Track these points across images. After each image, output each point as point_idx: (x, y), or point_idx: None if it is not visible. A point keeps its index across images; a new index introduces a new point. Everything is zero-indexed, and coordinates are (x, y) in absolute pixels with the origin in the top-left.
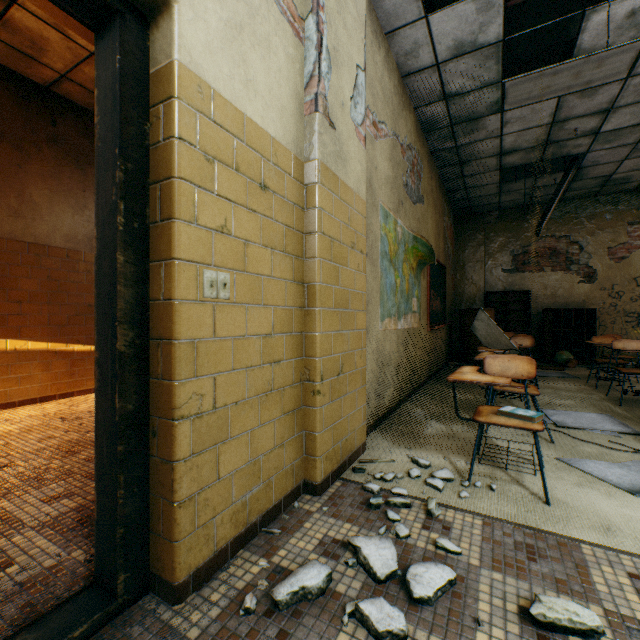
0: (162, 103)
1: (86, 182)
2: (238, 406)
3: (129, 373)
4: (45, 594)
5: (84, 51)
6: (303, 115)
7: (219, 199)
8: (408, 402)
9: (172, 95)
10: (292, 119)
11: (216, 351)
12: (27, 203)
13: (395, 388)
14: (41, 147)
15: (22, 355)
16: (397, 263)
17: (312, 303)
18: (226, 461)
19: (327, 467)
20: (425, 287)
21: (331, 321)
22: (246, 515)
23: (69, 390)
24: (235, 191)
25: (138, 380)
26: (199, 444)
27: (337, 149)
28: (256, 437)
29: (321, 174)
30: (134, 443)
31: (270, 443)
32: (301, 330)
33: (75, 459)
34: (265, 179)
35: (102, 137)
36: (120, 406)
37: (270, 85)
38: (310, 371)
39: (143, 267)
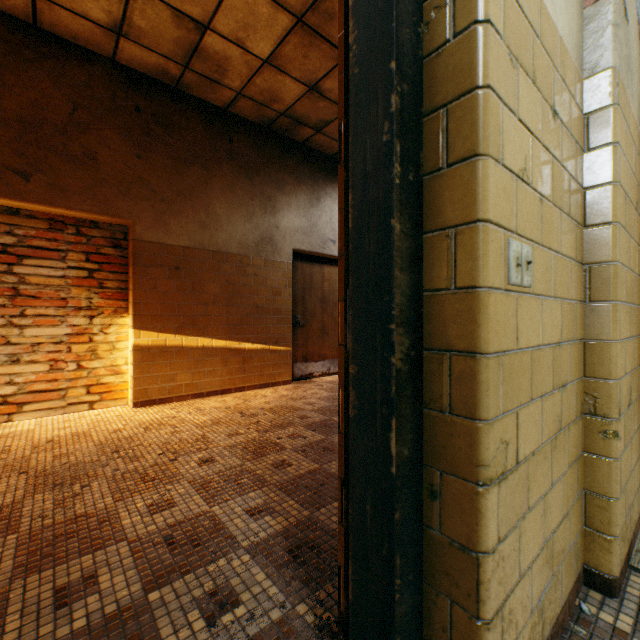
0: None
1: (254, 191)
2: (533, 457)
3: (403, 401)
4: None
5: (257, 61)
6: (581, 8)
7: (519, 126)
8: None
9: None
10: (573, 12)
11: (516, 371)
12: (211, 216)
13: None
14: (221, 164)
15: (208, 351)
16: None
17: (601, 294)
18: (524, 546)
19: (621, 551)
20: None
21: (623, 322)
22: (539, 629)
23: (241, 385)
24: (531, 115)
25: (412, 411)
26: (503, 523)
27: (626, 54)
28: (547, 504)
29: (617, 90)
30: (408, 507)
31: (557, 512)
32: (580, 336)
33: (263, 463)
34: (554, 100)
35: (361, 58)
36: (395, 451)
37: None
38: (596, 399)
39: (416, 241)
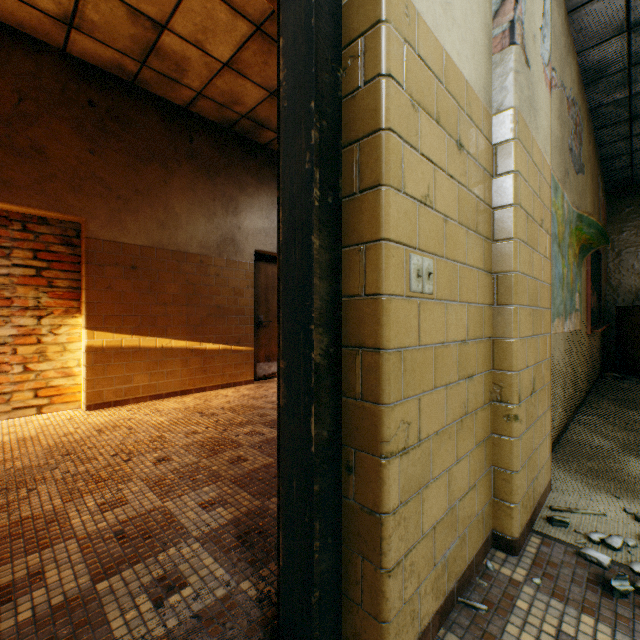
0: (362, 36)
1: (215, 191)
2: (438, 436)
3: (323, 390)
4: (224, 639)
5: (217, 64)
6: (490, 54)
7: (422, 160)
8: (574, 425)
9: (379, 19)
10: (482, 58)
11: (419, 363)
12: (171, 215)
13: (562, 407)
14: (181, 163)
15: (167, 352)
16: (563, 248)
17: (505, 299)
18: (428, 510)
19: (522, 517)
20: (584, 279)
21: (525, 323)
22: (444, 581)
23: (202, 385)
24: (435, 150)
25: (331, 399)
26: (405, 489)
27: (529, 95)
28: (453, 477)
29: (518, 127)
30: (327, 480)
31: (464, 484)
32: (489, 334)
33: (220, 460)
34: (460, 135)
35: (289, 94)
36: (315, 433)
37: (464, 11)
38: (502, 388)
39: (335, 254)
